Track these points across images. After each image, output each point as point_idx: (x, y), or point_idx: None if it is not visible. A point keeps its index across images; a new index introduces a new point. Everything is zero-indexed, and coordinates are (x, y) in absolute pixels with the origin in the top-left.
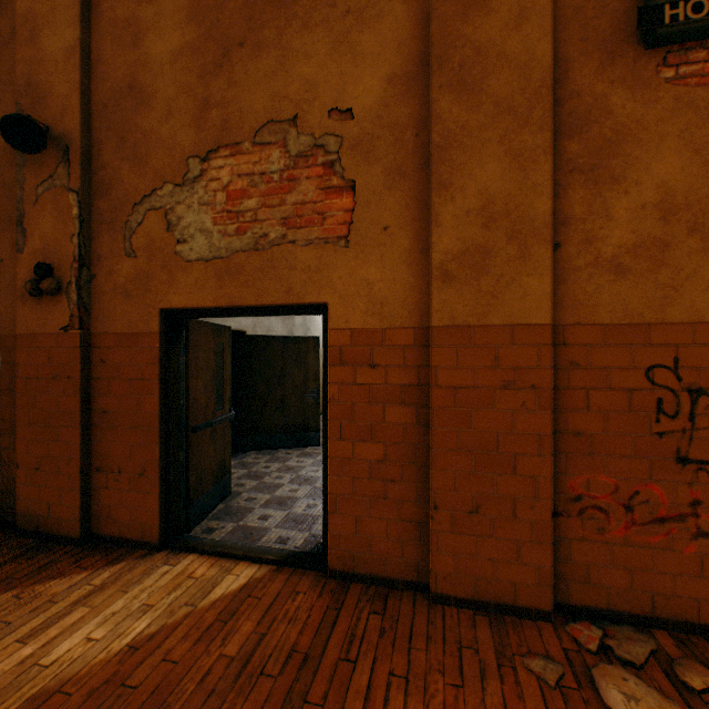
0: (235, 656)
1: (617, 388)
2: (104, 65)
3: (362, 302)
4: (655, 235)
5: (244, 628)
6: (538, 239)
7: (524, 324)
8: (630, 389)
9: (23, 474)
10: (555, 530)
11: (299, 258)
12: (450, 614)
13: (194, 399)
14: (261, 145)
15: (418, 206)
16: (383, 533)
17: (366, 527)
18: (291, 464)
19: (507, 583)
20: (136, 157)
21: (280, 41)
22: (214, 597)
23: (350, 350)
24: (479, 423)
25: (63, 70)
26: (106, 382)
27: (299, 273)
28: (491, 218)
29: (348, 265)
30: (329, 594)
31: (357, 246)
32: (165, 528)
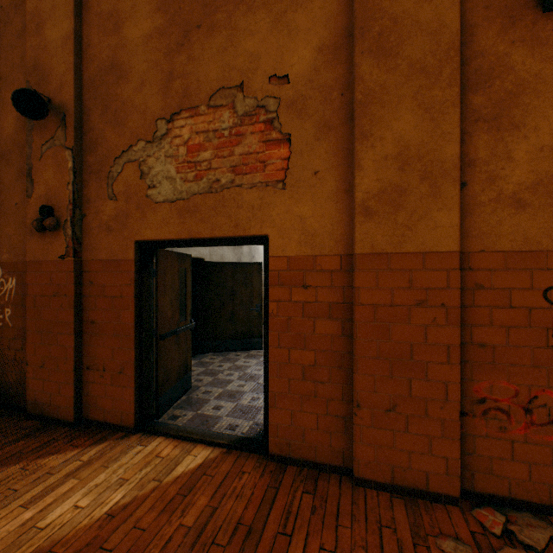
0: (192, 526)
1: (517, 306)
2: (92, 49)
3: (296, 234)
4: (552, 173)
5: (199, 502)
6: (447, 179)
7: (435, 251)
8: (529, 307)
9: (32, 370)
10: (462, 427)
11: (245, 199)
12: (370, 496)
13: (162, 312)
14: (215, 108)
15: (343, 154)
16: (314, 425)
17: (299, 420)
18: (240, 364)
19: (420, 471)
20: (117, 121)
21: (230, 22)
22: (176, 474)
23: (286, 274)
24: (395, 335)
25: (61, 54)
26: (94, 299)
27: (245, 210)
28: (406, 162)
29: (285, 203)
30: (269, 474)
31: (292, 188)
32: (139, 416)
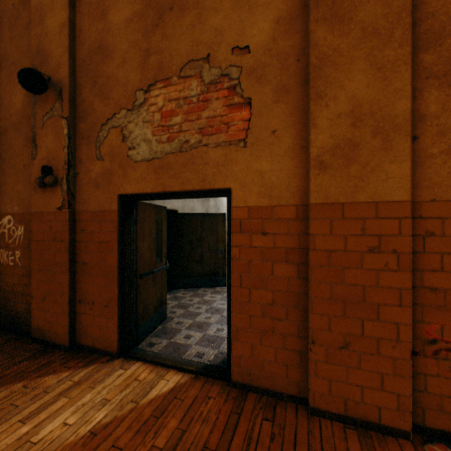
0: (163, 448)
1: None
2: (83, 34)
3: (256, 187)
4: None
5: (170, 424)
6: (399, 133)
7: (386, 201)
8: None
9: (35, 302)
10: (412, 365)
11: (211, 156)
12: (325, 425)
13: (141, 255)
14: (184, 78)
15: (298, 114)
16: (272, 357)
17: (259, 352)
18: (207, 299)
19: (372, 405)
20: (103, 93)
21: (197, 3)
22: (151, 397)
23: (247, 222)
24: (348, 279)
25: (58, 39)
26: (85, 244)
27: (211, 167)
28: (358, 119)
29: (246, 160)
30: (232, 400)
31: (252, 146)
32: (121, 343)
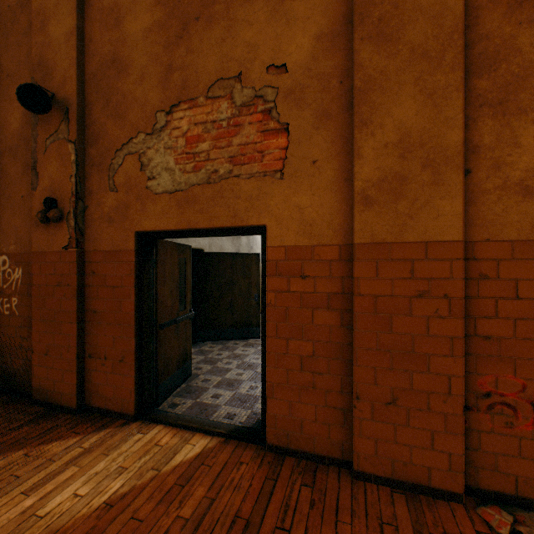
0: (189, 518)
1: (525, 297)
2: (94, 44)
3: (295, 224)
4: None
5: (197, 493)
6: (451, 166)
7: (437, 240)
8: None
9: (36, 358)
10: (465, 422)
11: (243, 189)
12: (370, 490)
13: (162, 302)
14: (213, 99)
15: (342, 142)
16: (312, 416)
17: (297, 411)
18: (238, 352)
19: (422, 466)
20: (118, 114)
21: (228, 13)
22: (174, 463)
23: (284, 264)
24: (396, 327)
25: (64, 50)
26: (96, 289)
27: (243, 201)
28: (407, 149)
29: (283, 193)
30: (267, 465)
31: (290, 177)
32: (139, 403)
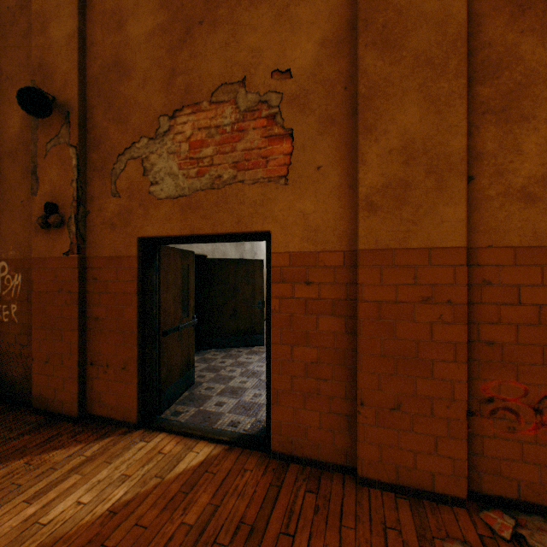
0: (193, 524)
1: (527, 303)
2: (96, 47)
3: (299, 230)
4: None
5: (201, 500)
6: (454, 173)
7: (441, 247)
8: (540, 304)
9: (37, 366)
10: (469, 427)
11: (247, 195)
12: (375, 496)
13: (164, 309)
14: (217, 103)
15: (346, 148)
16: (317, 423)
17: (302, 418)
18: (242, 360)
19: (426, 471)
20: (120, 118)
21: (232, 18)
22: (178, 471)
23: (289, 270)
24: (400, 333)
25: (65, 52)
26: (97, 295)
27: (247, 206)
28: (411, 156)
29: (287, 199)
30: (271, 472)
31: (294, 183)
32: (142, 411)
